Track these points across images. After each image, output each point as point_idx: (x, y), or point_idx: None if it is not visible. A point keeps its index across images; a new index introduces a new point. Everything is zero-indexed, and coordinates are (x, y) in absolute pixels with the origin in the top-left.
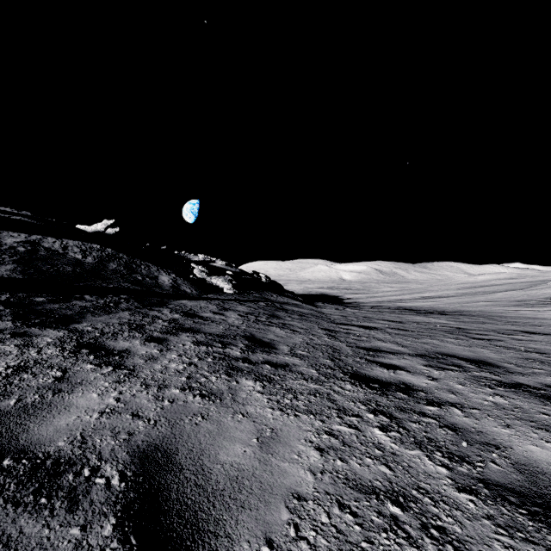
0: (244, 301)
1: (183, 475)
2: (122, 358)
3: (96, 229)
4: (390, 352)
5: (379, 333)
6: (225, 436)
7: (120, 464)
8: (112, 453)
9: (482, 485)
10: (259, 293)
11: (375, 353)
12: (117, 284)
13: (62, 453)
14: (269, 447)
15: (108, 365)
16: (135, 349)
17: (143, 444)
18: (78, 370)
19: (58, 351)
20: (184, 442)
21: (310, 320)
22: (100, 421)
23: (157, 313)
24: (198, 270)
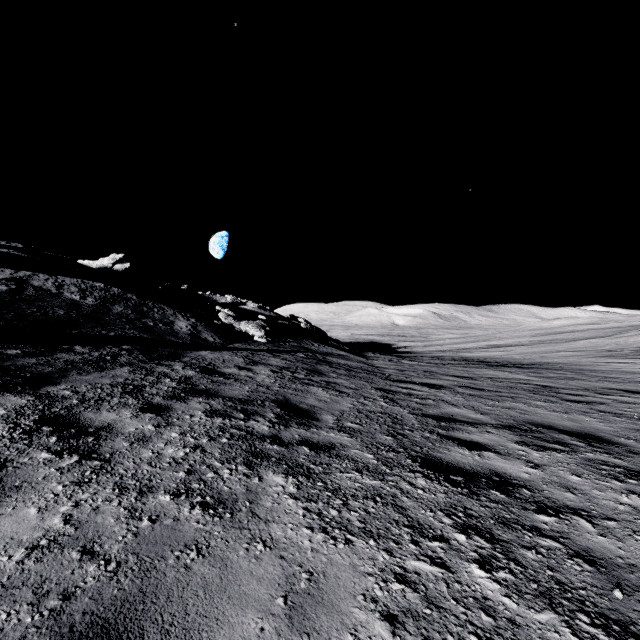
0: (279, 352)
1: None
2: (98, 440)
3: (102, 265)
4: (467, 422)
5: (448, 394)
6: (232, 594)
7: None
8: None
9: None
10: (297, 341)
11: (449, 424)
12: (121, 331)
13: None
14: (304, 616)
15: (74, 452)
16: (121, 425)
17: (82, 621)
18: (24, 463)
19: (6, 430)
20: (158, 613)
21: (360, 377)
22: (22, 567)
23: (165, 369)
24: (224, 314)
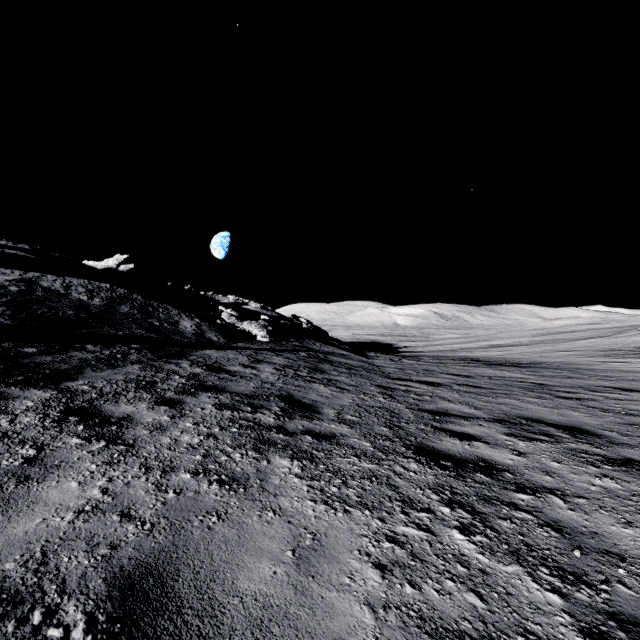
0: (282, 351)
1: (182, 618)
2: (121, 428)
3: (107, 265)
4: (461, 416)
5: (444, 391)
6: (249, 548)
7: (91, 600)
8: (82, 580)
9: (614, 623)
10: (299, 341)
11: (443, 418)
12: (128, 331)
13: (7, 582)
14: (309, 564)
15: (101, 439)
16: (139, 416)
17: (129, 564)
18: (59, 447)
19: (37, 419)
20: (189, 560)
21: (360, 375)
22: (74, 526)
23: (174, 367)
24: (227, 314)
